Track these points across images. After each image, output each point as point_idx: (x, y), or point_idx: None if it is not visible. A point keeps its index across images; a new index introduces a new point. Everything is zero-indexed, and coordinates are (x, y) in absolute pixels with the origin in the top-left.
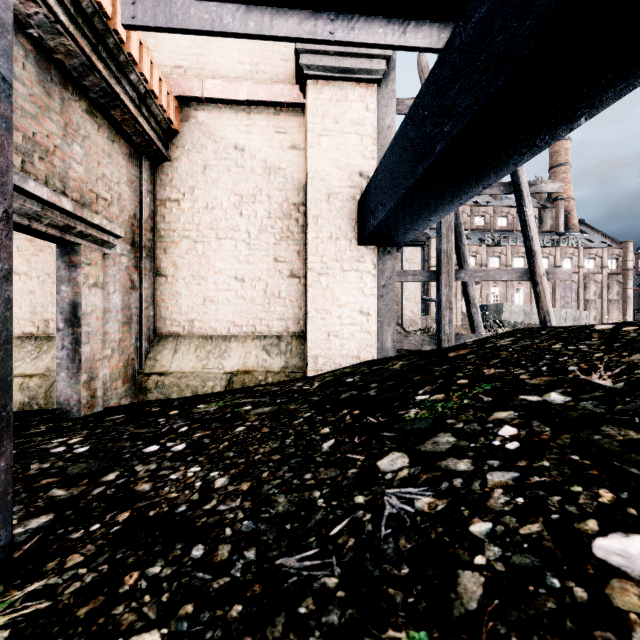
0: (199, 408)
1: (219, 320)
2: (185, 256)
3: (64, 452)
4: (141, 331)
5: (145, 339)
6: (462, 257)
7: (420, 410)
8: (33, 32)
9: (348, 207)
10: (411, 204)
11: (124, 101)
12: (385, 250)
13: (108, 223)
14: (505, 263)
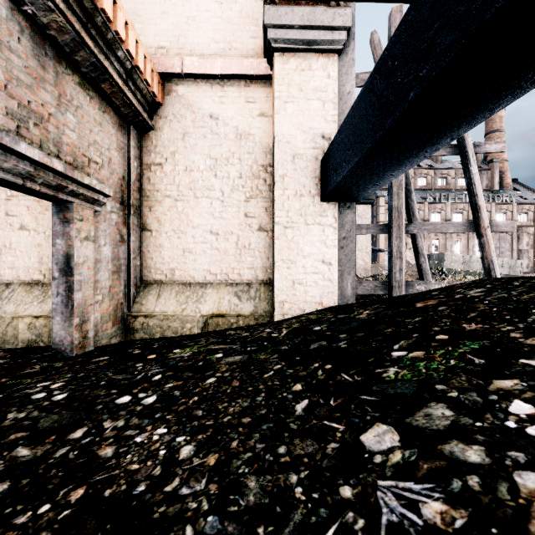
0: (174, 353)
1: (196, 269)
2: (167, 213)
3: (43, 399)
4: (129, 279)
5: (133, 286)
6: (411, 212)
7: (400, 369)
8: (27, 9)
9: (311, 166)
10: (375, 158)
11: (112, 75)
12: (345, 205)
13: (97, 183)
14: (445, 218)
